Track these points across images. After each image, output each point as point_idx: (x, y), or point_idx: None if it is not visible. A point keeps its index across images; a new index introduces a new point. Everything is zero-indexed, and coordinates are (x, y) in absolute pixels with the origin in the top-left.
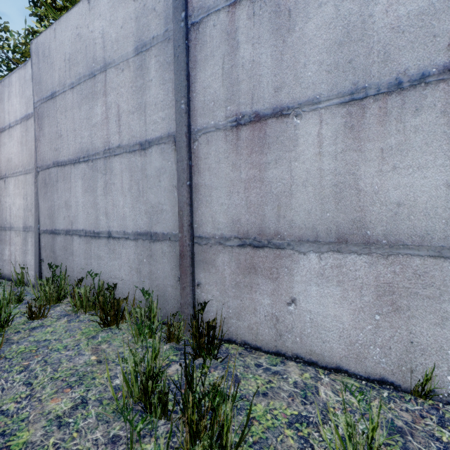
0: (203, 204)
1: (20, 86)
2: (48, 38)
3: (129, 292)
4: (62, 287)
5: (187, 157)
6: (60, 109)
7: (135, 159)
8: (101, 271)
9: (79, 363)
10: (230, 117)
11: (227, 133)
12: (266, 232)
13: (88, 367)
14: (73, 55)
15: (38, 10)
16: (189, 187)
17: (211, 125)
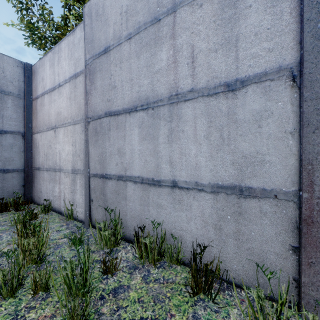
0: None
1: (68, 50)
2: None
3: (214, 254)
4: (118, 231)
5: None
6: (114, 61)
7: (217, 102)
8: (163, 220)
9: None
10: None
11: None
12: None
13: None
14: (131, 5)
15: (68, 1)
16: None
17: None
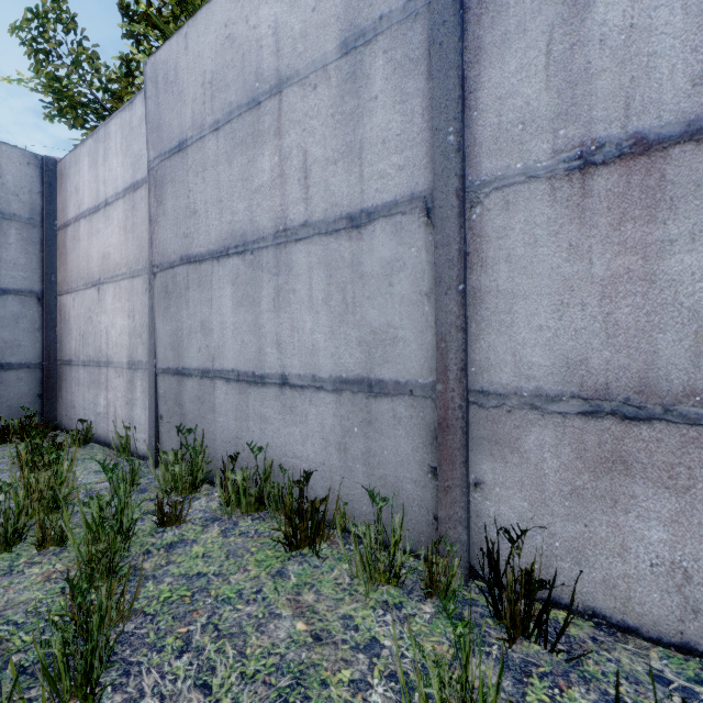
0: (492, 329)
1: (122, 138)
2: (175, 51)
3: (329, 488)
4: (199, 466)
5: (459, 236)
6: (193, 167)
7: (338, 245)
8: (268, 443)
9: (278, 637)
10: (565, 150)
11: (556, 185)
12: (660, 388)
13: (301, 650)
14: (219, 73)
15: (135, 26)
16: (463, 295)
17: (517, 171)
